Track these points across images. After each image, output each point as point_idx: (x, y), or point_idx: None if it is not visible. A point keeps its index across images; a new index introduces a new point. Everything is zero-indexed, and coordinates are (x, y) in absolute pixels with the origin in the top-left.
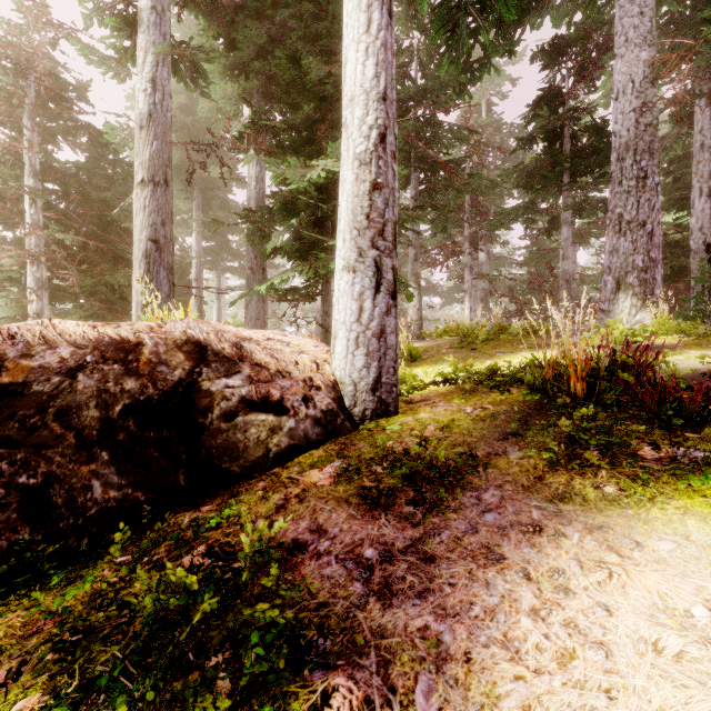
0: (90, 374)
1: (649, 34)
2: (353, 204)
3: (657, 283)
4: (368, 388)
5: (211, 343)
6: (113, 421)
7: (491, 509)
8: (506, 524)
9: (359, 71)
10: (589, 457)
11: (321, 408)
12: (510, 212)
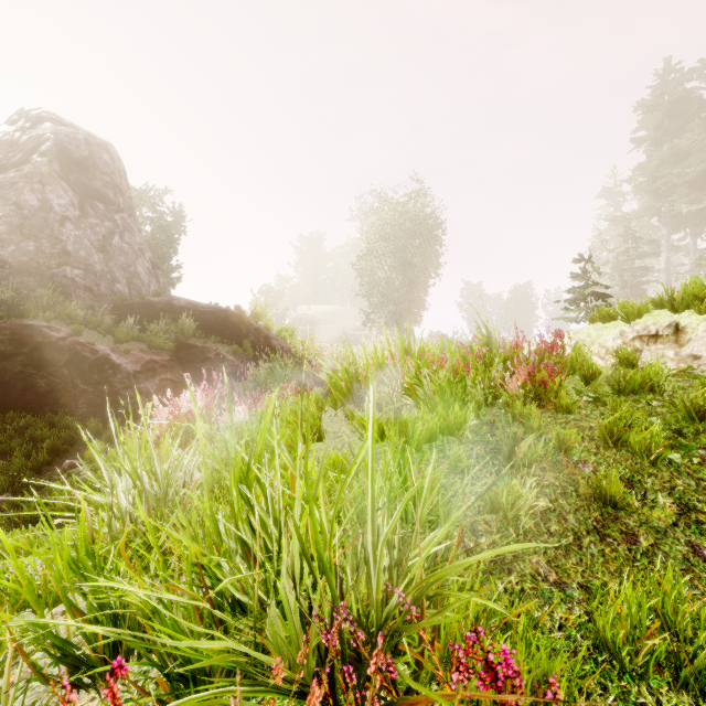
0: None
1: None
2: None
3: None
4: None
5: None
6: None
7: None
8: None
9: None
10: None
11: None
12: None
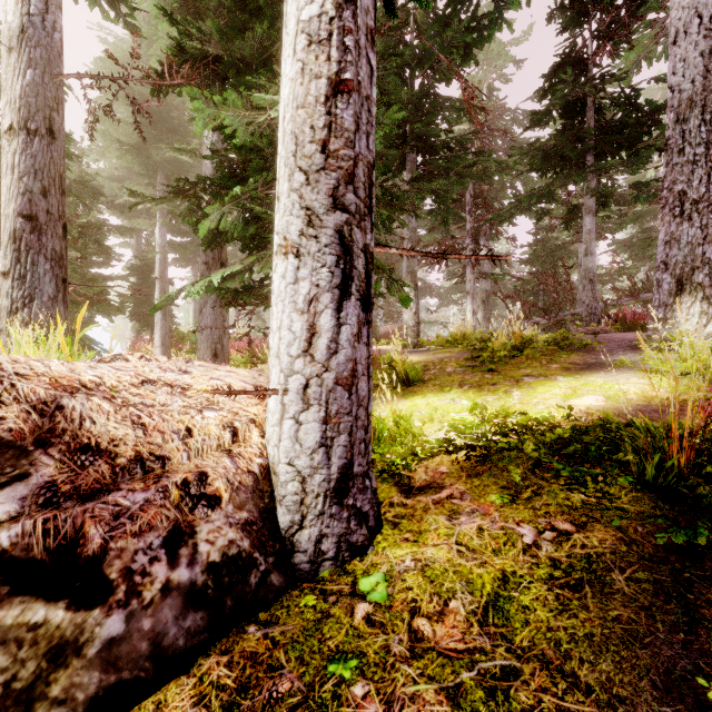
0: None
1: None
2: (295, 120)
3: None
4: (324, 487)
5: None
6: None
7: None
8: None
9: None
10: None
11: (209, 558)
12: (522, 200)
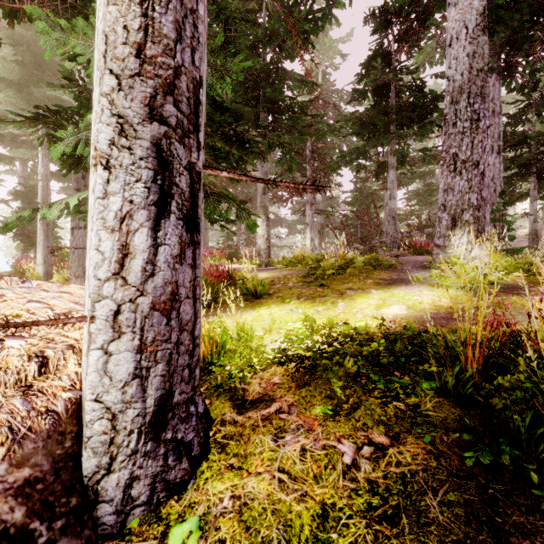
0: None
1: None
2: (105, 16)
3: (486, 221)
4: (139, 422)
5: None
6: None
7: None
8: None
9: None
10: None
11: None
12: (346, 155)
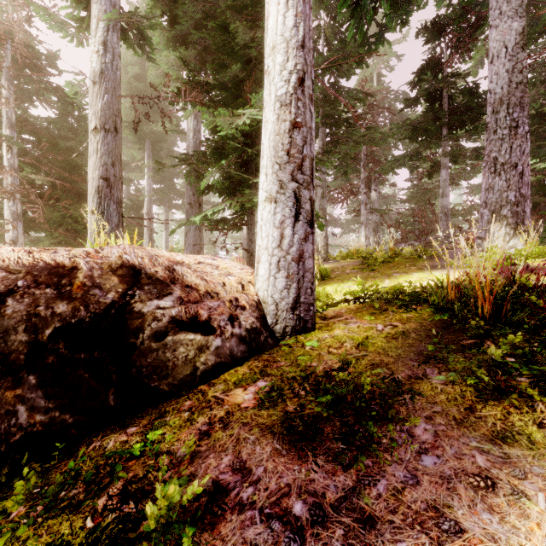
0: (20, 299)
1: (520, 8)
2: (275, 142)
3: (526, 215)
4: (288, 307)
5: (145, 267)
6: (43, 344)
7: (427, 449)
8: (449, 474)
9: (280, 22)
10: (535, 394)
11: (246, 326)
12: (399, 159)
